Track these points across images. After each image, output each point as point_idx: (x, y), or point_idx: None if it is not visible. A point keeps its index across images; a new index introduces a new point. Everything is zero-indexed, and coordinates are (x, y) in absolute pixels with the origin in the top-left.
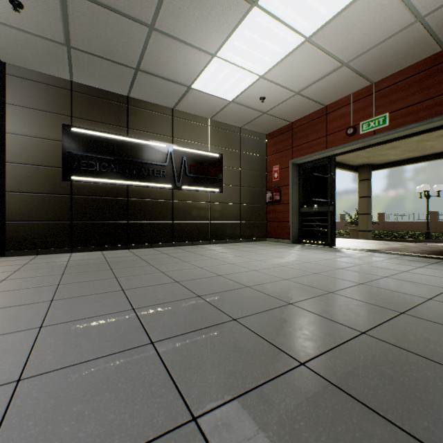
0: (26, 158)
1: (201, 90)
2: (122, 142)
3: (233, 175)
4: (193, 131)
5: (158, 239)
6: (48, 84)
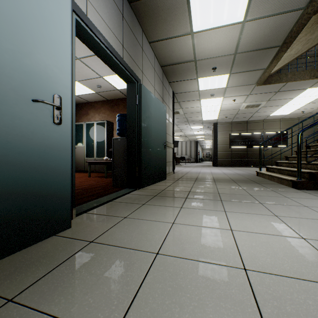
0: (221, 143)
1: (273, 115)
2: (245, 135)
3: (294, 139)
4: (272, 125)
5: (257, 165)
6: (226, 124)
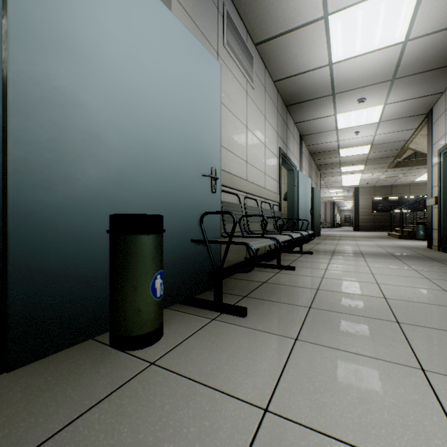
0: (363, 208)
1: (418, 180)
2: (389, 199)
3: None
4: (419, 189)
5: None
6: (367, 189)
